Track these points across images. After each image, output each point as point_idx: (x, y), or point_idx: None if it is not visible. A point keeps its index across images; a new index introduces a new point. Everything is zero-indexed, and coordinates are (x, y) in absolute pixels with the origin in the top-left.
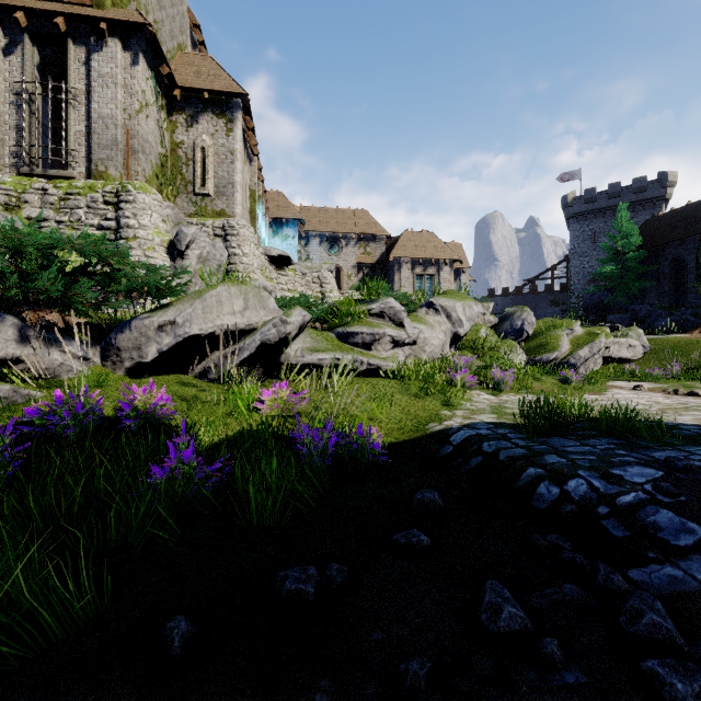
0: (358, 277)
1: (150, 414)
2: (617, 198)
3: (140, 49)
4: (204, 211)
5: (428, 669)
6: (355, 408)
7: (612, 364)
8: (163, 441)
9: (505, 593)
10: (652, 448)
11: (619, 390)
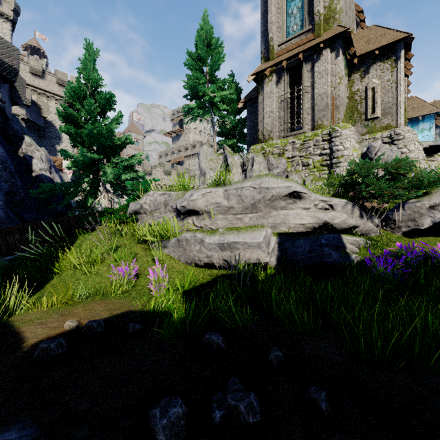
0: None
1: None
2: None
3: (340, 47)
4: (373, 129)
5: None
6: None
7: None
8: None
9: None
10: None
11: None
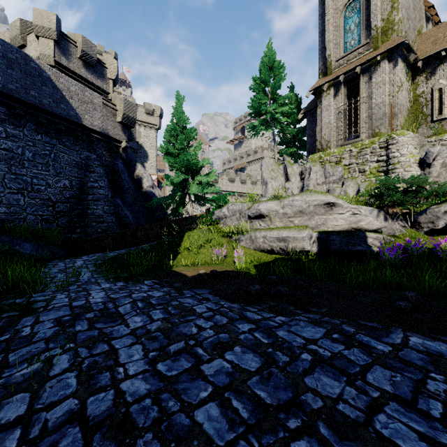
0: None
1: None
2: None
3: (398, 56)
4: (440, 131)
5: None
6: None
7: None
8: None
9: None
10: None
11: None
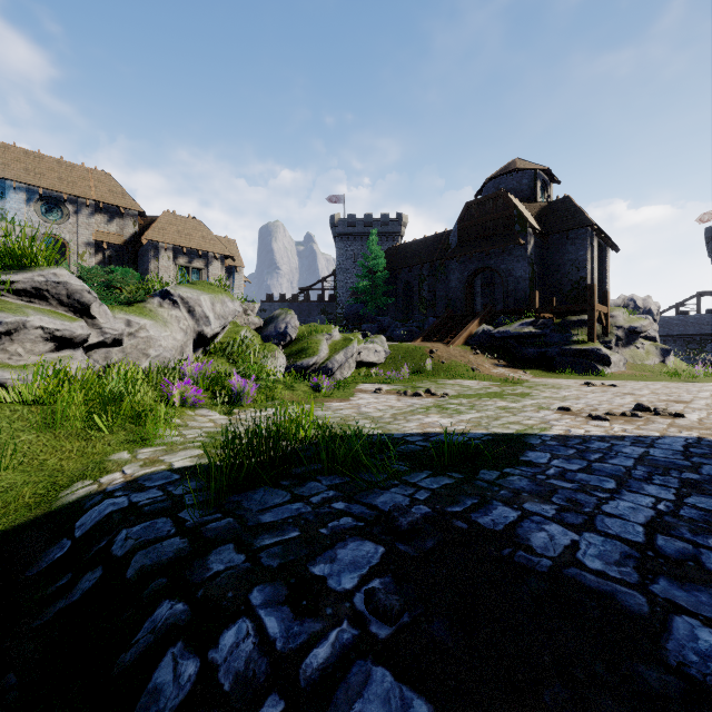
0: (96, 259)
1: None
2: (370, 227)
3: None
4: None
5: None
6: None
7: (363, 367)
8: None
9: None
10: (377, 487)
11: (364, 394)
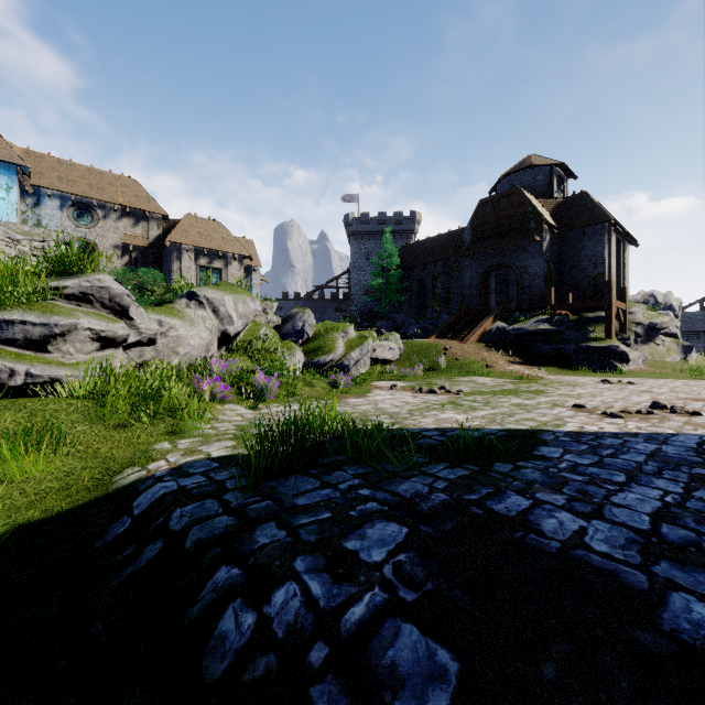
0: (123, 260)
1: None
2: (384, 225)
3: None
4: None
5: None
6: None
7: (378, 364)
8: None
9: None
10: (399, 476)
11: (380, 391)
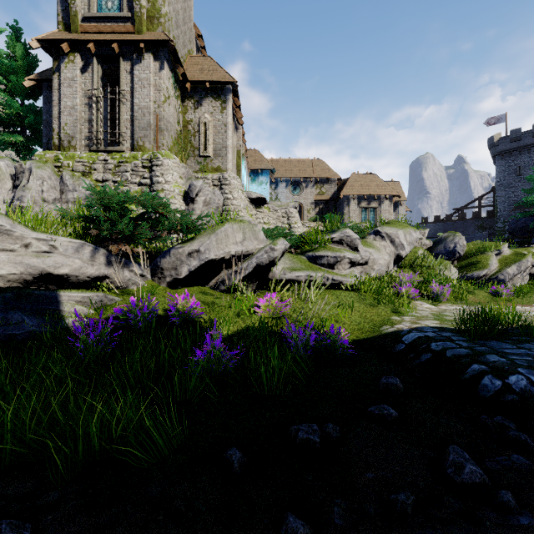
0: (315, 211)
1: (186, 314)
2: None
3: (165, 58)
4: (206, 168)
5: (412, 501)
6: (324, 312)
7: None
8: (198, 333)
9: (465, 455)
10: None
11: None
